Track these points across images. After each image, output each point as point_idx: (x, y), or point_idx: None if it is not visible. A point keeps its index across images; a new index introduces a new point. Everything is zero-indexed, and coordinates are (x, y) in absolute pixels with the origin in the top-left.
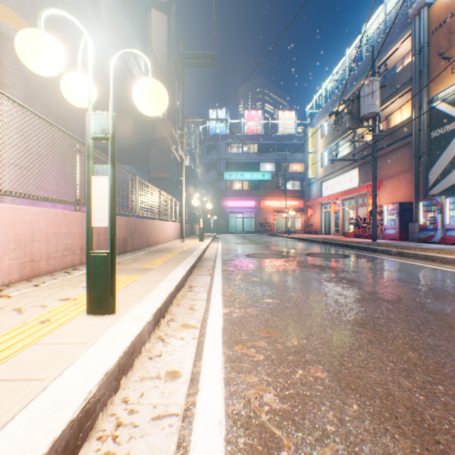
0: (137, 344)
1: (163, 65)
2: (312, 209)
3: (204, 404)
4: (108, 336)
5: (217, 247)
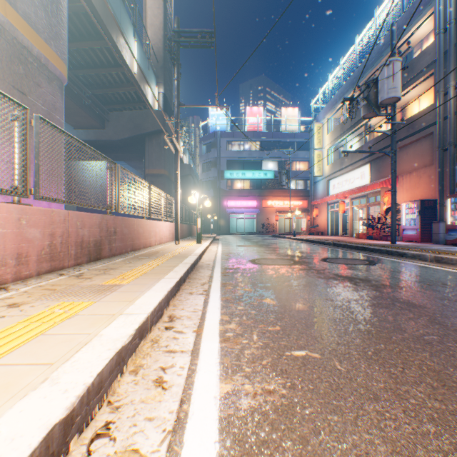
0: None
1: (159, 53)
2: (318, 209)
3: None
4: None
5: (217, 250)
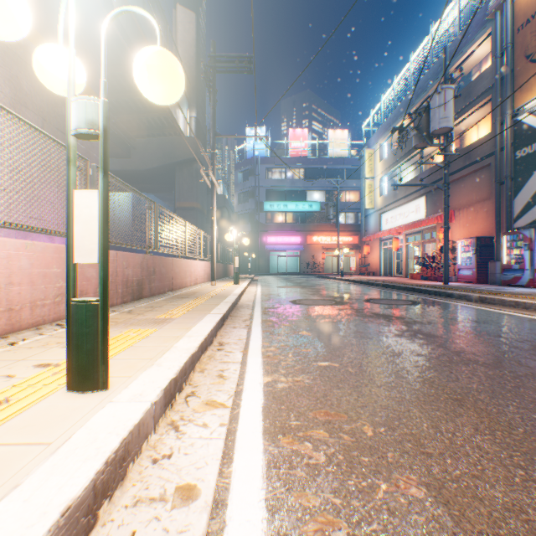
0: (133, 441)
1: (191, 73)
2: (369, 246)
3: None
4: (87, 430)
5: (256, 292)
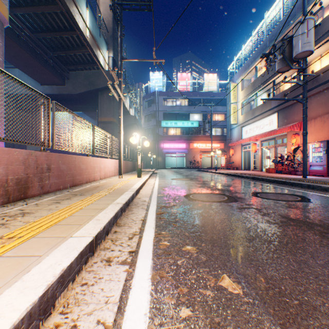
0: None
1: (109, 25)
2: (233, 149)
3: None
4: None
5: (154, 184)
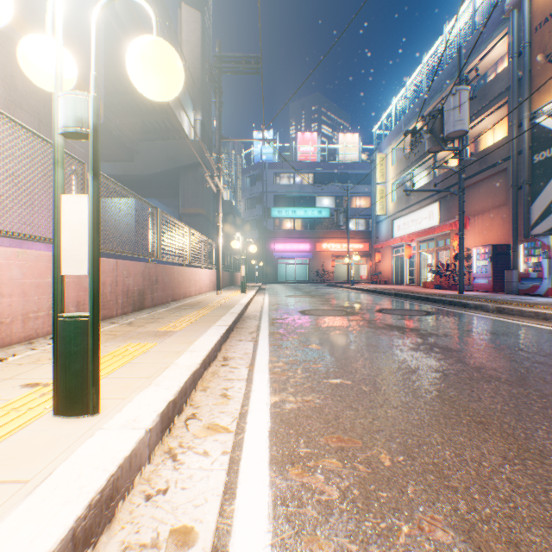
0: (123, 476)
1: (196, 74)
2: (380, 253)
3: None
4: (71, 465)
5: (263, 301)
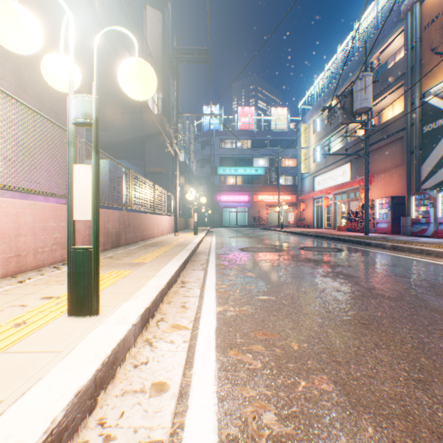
0: (120, 351)
1: (158, 62)
2: (304, 203)
3: (193, 427)
4: (87, 343)
5: (211, 241)
